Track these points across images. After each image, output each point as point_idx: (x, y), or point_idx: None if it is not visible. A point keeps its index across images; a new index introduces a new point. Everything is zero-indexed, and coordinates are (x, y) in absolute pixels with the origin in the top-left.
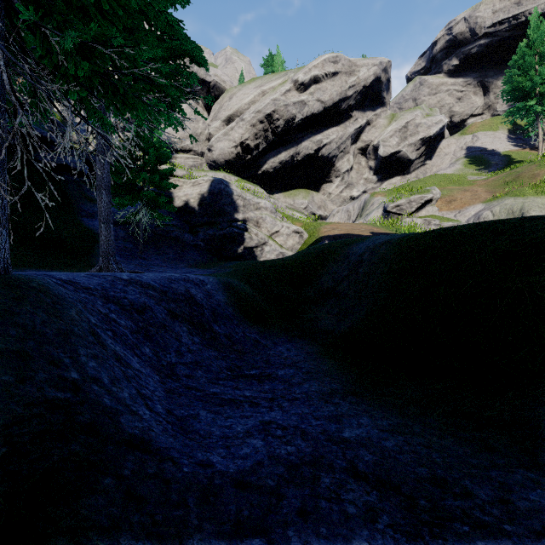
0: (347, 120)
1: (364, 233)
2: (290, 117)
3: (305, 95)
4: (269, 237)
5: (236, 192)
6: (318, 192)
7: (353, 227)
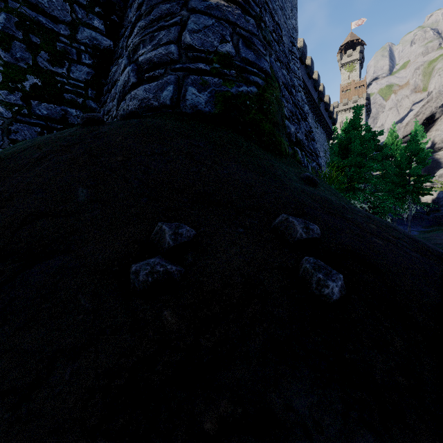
0: None
1: None
2: None
3: None
4: None
5: None
6: None
7: None
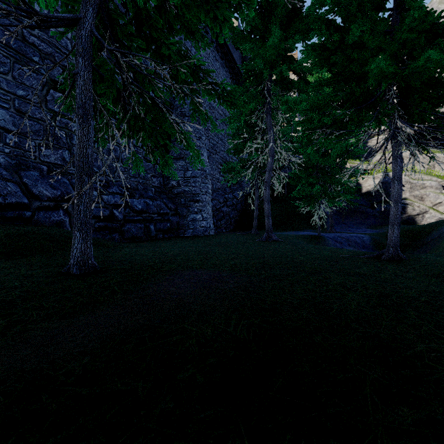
0: None
1: None
2: None
3: None
4: (430, 207)
5: (404, 180)
6: None
7: None
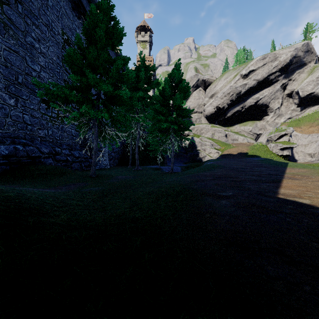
0: (275, 82)
1: (235, 153)
2: (238, 92)
3: (246, 80)
4: (207, 154)
5: (198, 141)
6: (260, 120)
7: (237, 150)
